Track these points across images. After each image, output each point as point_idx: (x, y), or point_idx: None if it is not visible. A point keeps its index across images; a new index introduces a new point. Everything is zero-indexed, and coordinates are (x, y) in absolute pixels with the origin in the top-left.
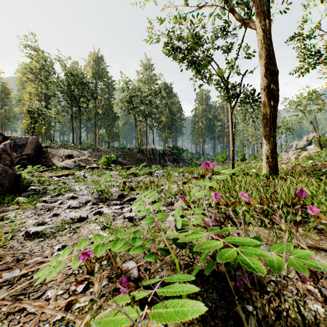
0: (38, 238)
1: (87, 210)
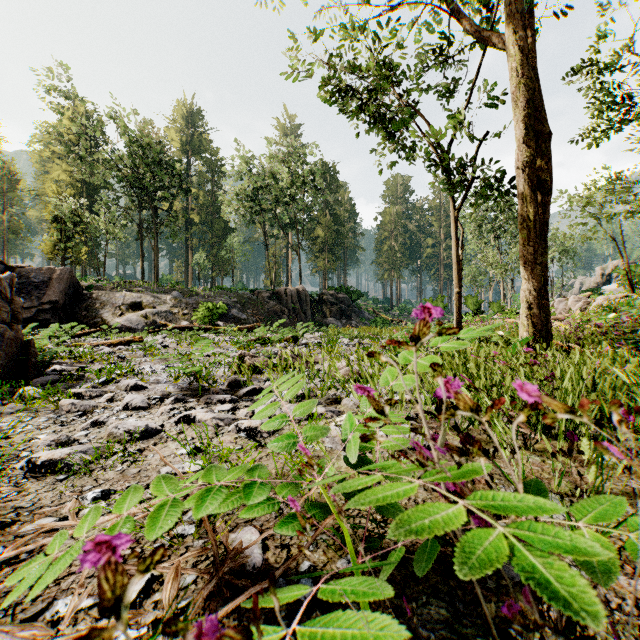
0: (55, 475)
1: (163, 413)
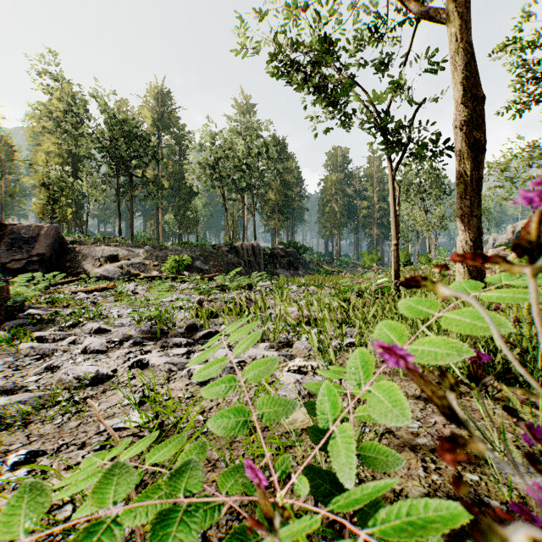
0: None
1: (119, 357)
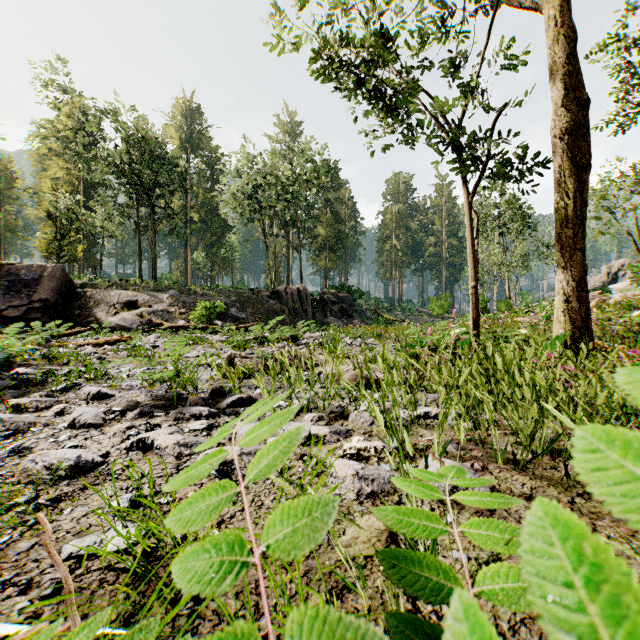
0: None
1: (116, 434)
